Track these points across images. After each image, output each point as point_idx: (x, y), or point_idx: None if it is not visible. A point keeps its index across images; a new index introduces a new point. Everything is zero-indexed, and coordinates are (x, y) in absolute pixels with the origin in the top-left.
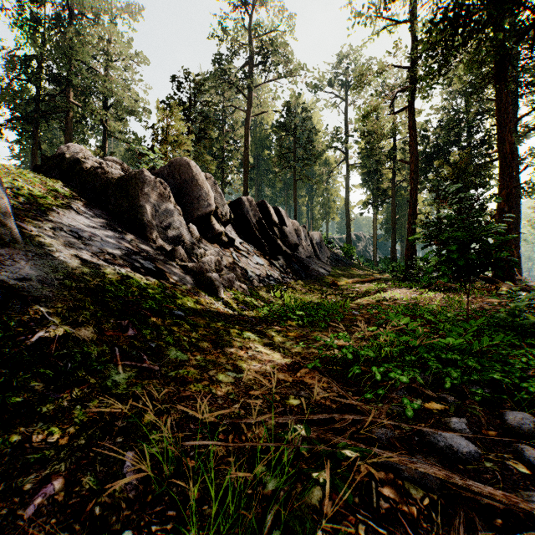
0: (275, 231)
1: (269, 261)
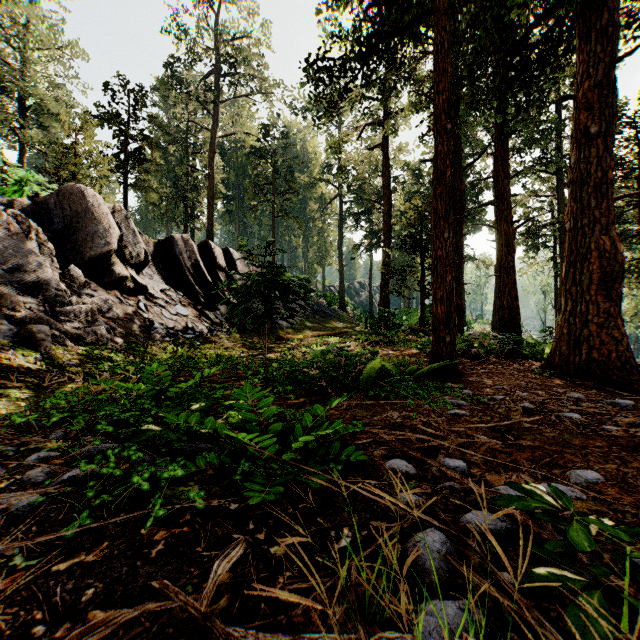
0: (219, 276)
1: (200, 311)
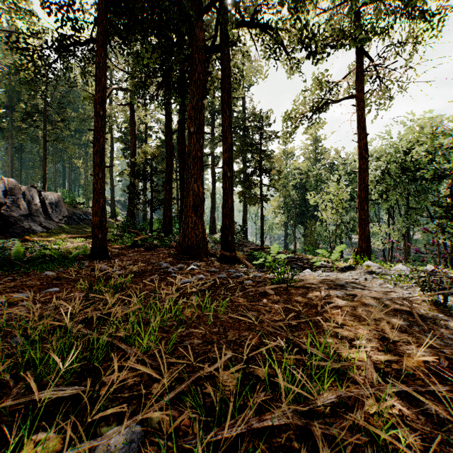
0: None
1: None
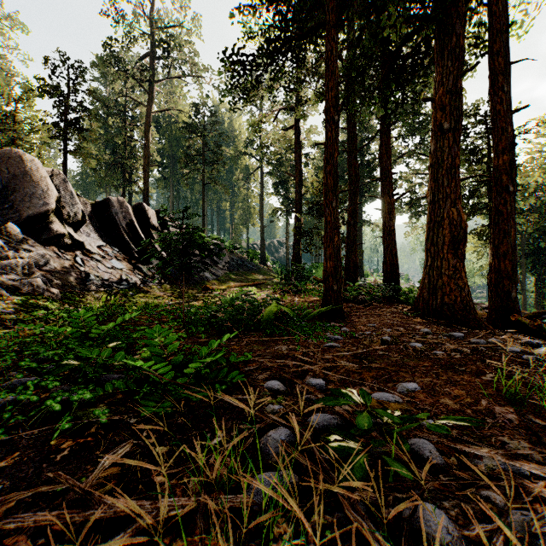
0: (152, 234)
1: (134, 265)
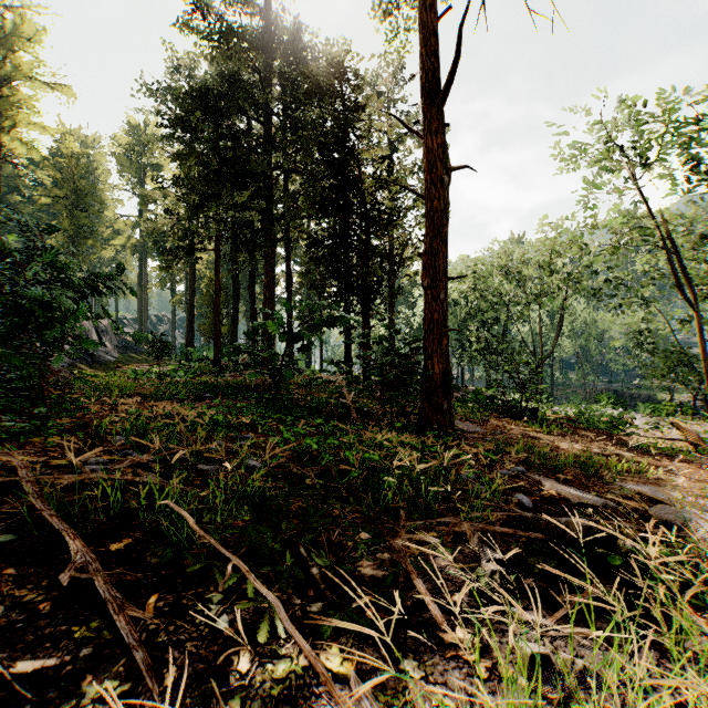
0: None
1: None
